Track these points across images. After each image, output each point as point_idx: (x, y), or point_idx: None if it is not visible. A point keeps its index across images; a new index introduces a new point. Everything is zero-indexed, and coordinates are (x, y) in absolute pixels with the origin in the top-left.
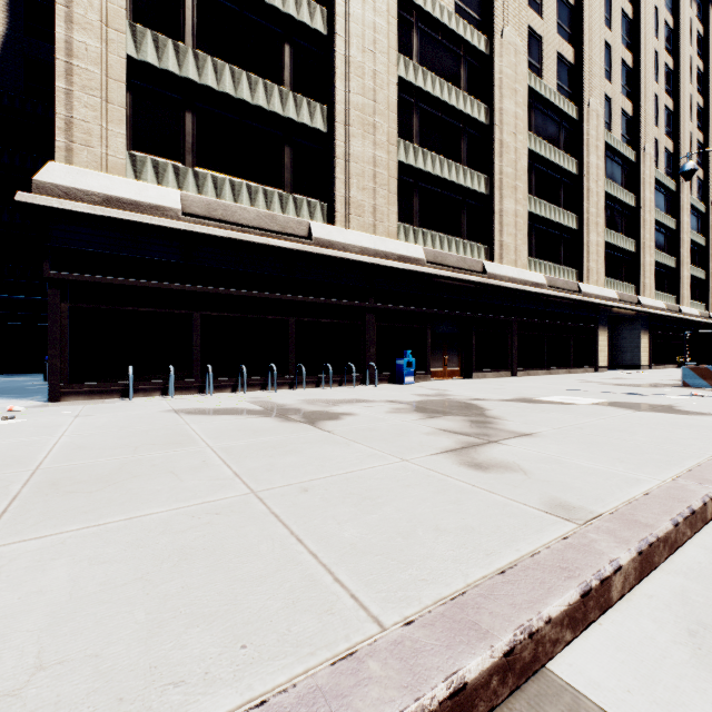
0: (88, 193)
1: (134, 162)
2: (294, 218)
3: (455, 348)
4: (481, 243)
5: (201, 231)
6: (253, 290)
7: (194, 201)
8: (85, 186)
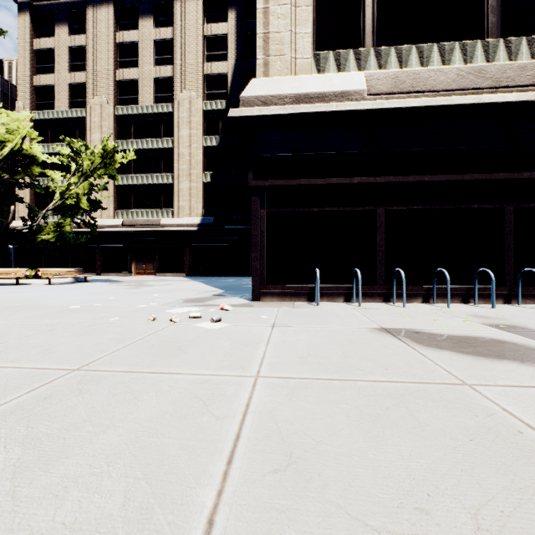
0: (280, 97)
1: (317, 62)
2: (512, 64)
3: None
4: None
5: (391, 107)
6: (450, 173)
7: (378, 79)
8: (278, 91)
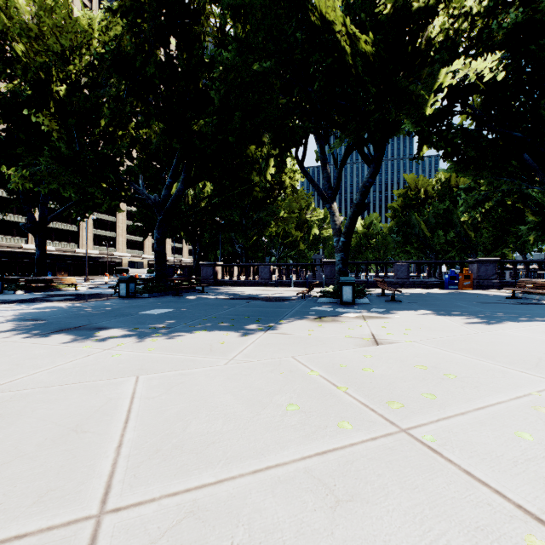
0: None
1: None
2: (18, 244)
3: (67, 270)
4: (76, 243)
5: None
6: (8, 259)
7: None
8: None
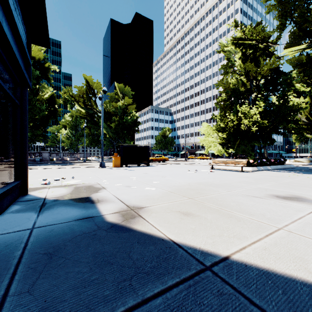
0: None
1: None
2: None
3: None
4: None
5: None
6: None
7: None
8: None
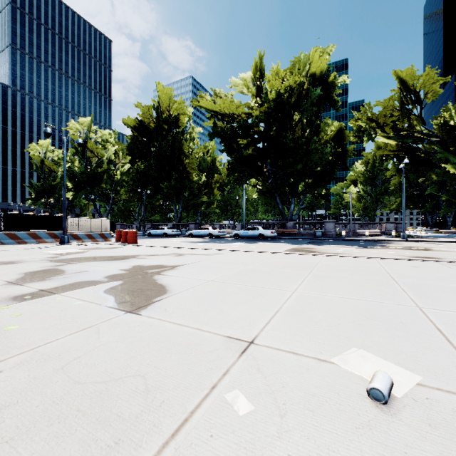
0: None
1: None
2: None
3: None
4: None
5: None
6: None
7: None
8: None
